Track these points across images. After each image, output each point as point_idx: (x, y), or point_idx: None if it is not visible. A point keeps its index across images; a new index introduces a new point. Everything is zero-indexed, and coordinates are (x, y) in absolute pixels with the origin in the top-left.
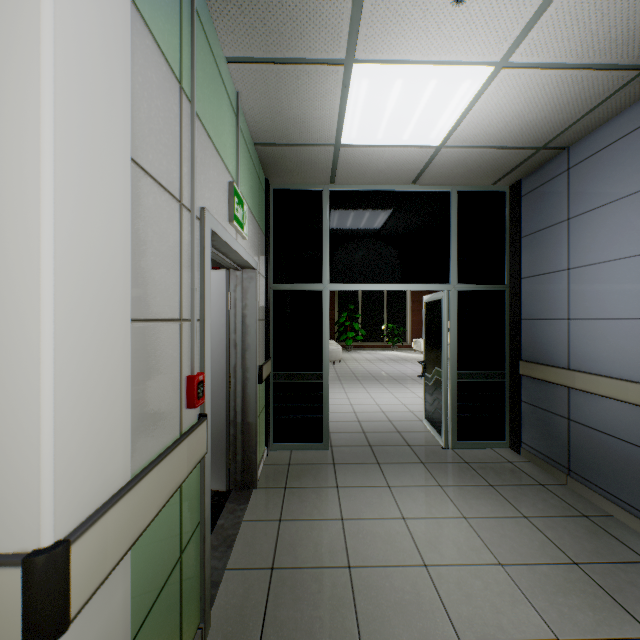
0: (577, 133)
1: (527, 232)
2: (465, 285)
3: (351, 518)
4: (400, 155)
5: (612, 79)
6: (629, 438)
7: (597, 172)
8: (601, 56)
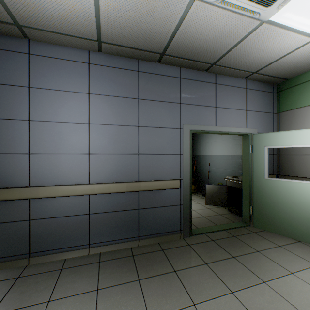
0: (45, 38)
1: None
2: None
3: None
4: None
5: (91, 33)
6: (75, 213)
7: (54, 69)
8: (105, 21)
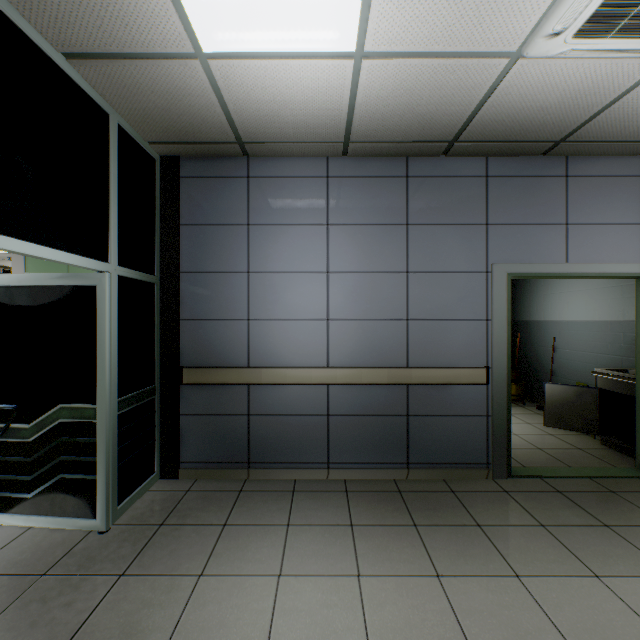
0: (270, 151)
1: (191, 221)
2: (127, 269)
3: None
4: (146, 2)
5: (336, 134)
6: (308, 411)
7: (280, 194)
8: (361, 116)
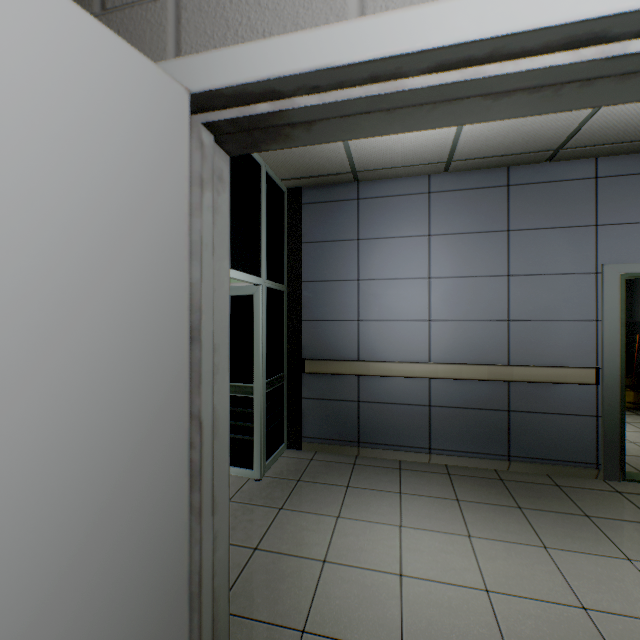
0: (378, 175)
1: (311, 239)
2: (270, 281)
3: (400, 639)
4: None
5: (440, 156)
6: (410, 401)
7: (385, 212)
8: (465, 140)
